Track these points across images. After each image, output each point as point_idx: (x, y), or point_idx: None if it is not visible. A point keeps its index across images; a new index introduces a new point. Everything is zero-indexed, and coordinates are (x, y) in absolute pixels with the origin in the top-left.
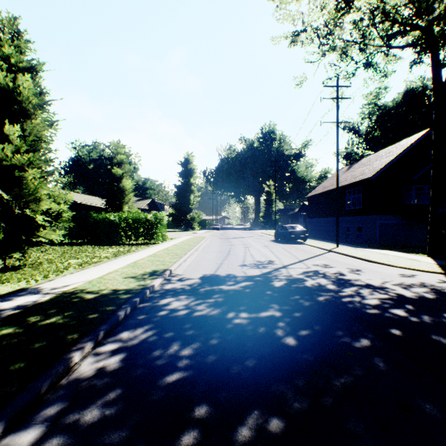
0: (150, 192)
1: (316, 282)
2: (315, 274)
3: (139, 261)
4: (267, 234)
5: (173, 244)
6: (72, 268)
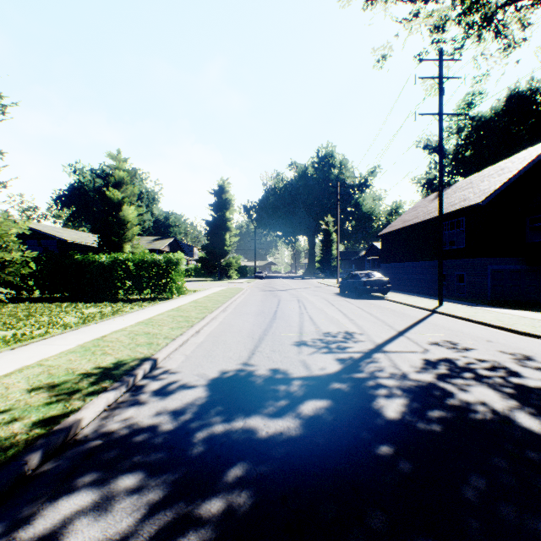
0: (175, 230)
1: (479, 402)
2: (455, 372)
3: (111, 336)
4: (326, 284)
5: (191, 301)
6: None
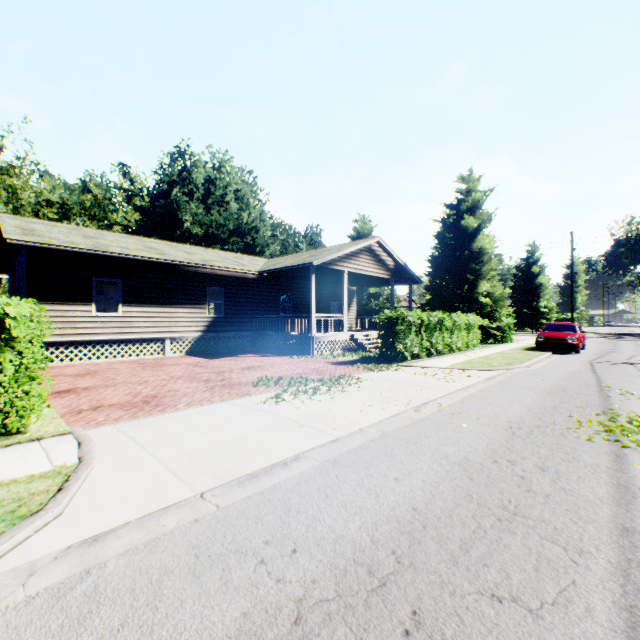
0: None
1: None
2: None
3: None
4: None
5: None
6: None
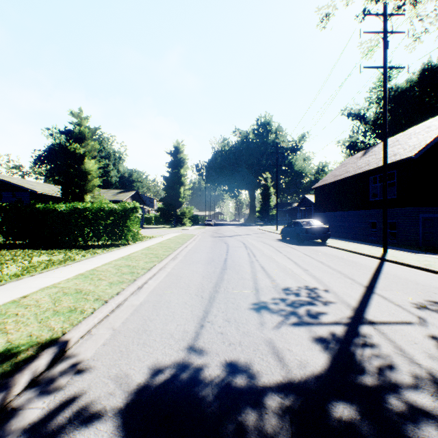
0: (138, 185)
1: None
2: None
3: (32, 296)
4: (267, 231)
5: (144, 247)
6: None
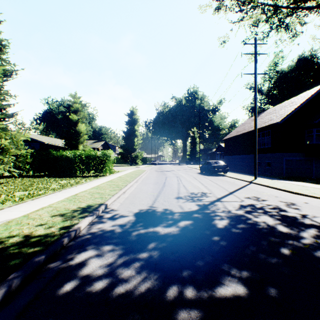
0: (105, 136)
1: (262, 221)
2: (254, 210)
3: (80, 194)
4: (193, 168)
5: (117, 177)
6: (10, 202)
